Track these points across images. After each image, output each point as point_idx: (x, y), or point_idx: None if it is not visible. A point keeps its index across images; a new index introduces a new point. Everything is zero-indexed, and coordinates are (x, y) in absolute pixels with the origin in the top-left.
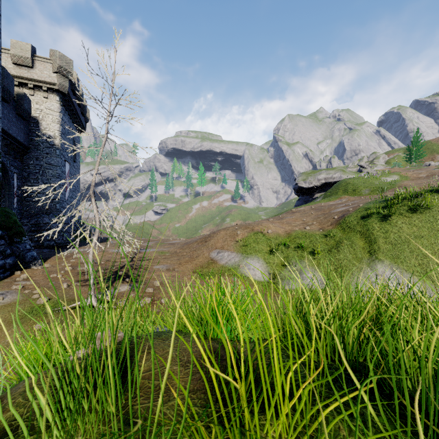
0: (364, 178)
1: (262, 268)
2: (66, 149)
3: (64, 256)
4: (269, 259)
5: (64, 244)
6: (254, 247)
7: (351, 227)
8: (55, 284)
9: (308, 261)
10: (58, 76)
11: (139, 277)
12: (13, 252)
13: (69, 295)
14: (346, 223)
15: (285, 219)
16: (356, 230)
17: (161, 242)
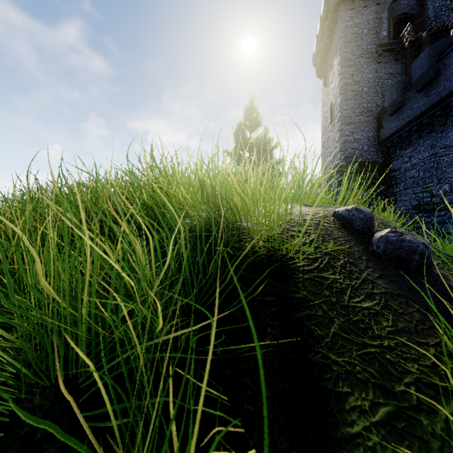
0: None
1: None
2: None
3: None
4: None
5: None
6: None
7: None
8: None
9: None
10: None
11: None
12: None
13: None
14: None
15: None
16: None
17: None
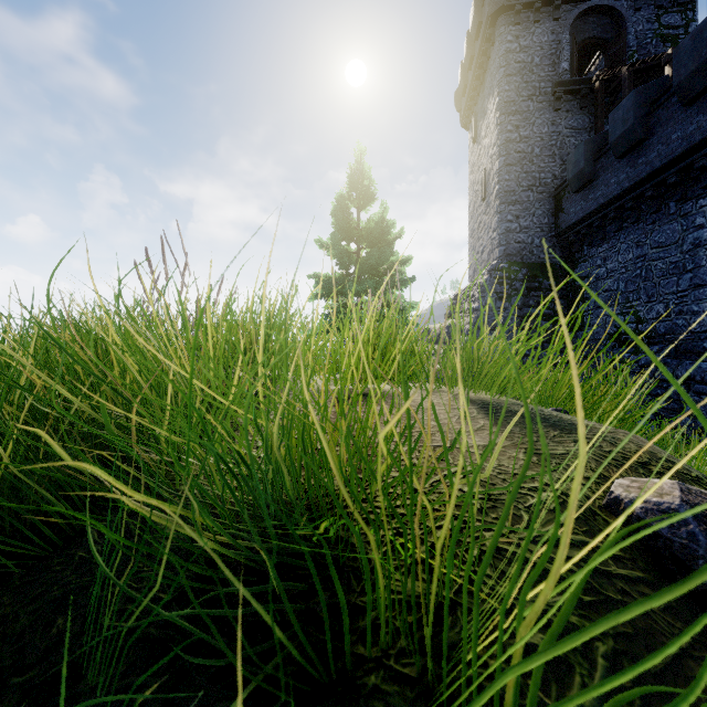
0: None
1: None
2: None
3: None
4: None
5: None
6: None
7: None
8: None
9: None
10: None
11: None
12: None
13: None
14: None
15: None
16: None
17: None
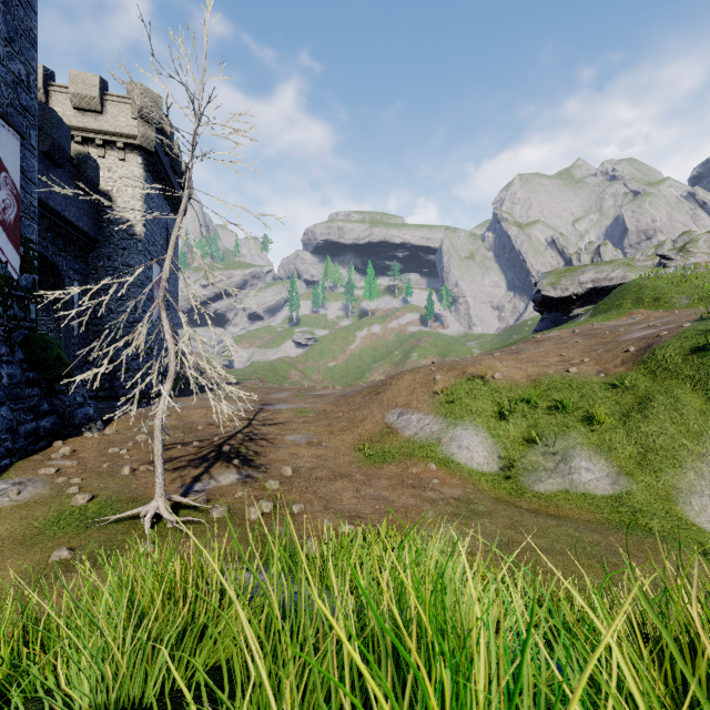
0: (676, 277)
1: (485, 446)
2: (153, 241)
3: (115, 420)
4: (498, 429)
5: (149, 394)
6: (467, 406)
7: (670, 369)
8: (112, 466)
9: (579, 436)
10: (140, 124)
11: (258, 457)
12: (53, 407)
13: (130, 489)
14: (658, 362)
15: (523, 353)
16: (682, 374)
17: (302, 392)
